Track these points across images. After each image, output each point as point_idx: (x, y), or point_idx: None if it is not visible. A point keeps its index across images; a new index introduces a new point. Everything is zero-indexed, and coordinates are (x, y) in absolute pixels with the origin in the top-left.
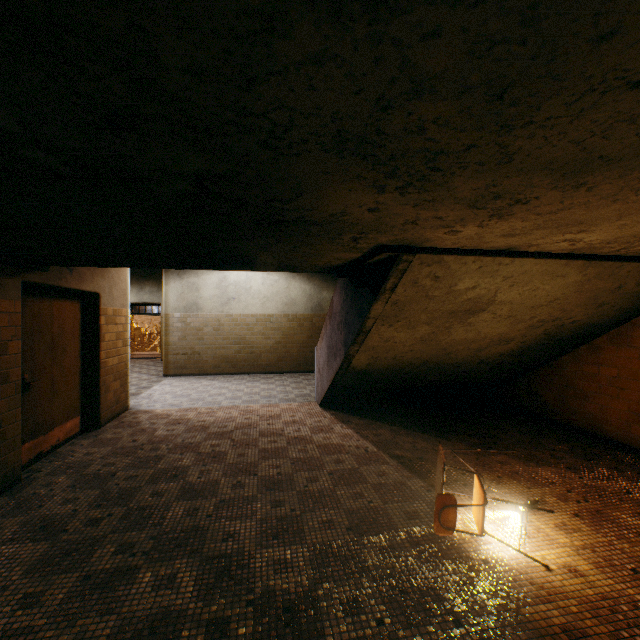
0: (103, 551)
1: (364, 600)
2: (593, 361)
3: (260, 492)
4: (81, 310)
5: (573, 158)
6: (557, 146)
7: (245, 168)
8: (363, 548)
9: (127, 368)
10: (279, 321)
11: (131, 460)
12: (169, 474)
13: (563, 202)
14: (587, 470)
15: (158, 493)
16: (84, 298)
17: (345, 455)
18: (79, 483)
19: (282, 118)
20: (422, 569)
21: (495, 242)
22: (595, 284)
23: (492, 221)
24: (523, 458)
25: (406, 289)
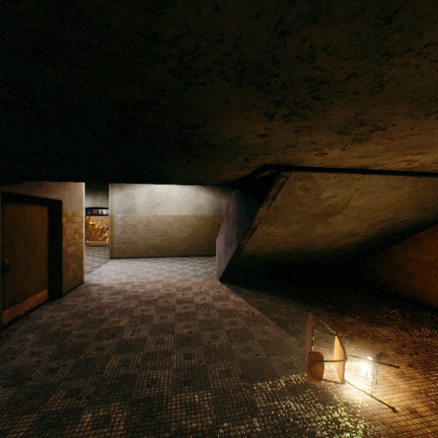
0: (57, 395)
1: (255, 437)
2: (416, 249)
3: (176, 347)
4: (48, 213)
5: (434, 87)
6: (425, 75)
7: (160, 97)
8: (253, 393)
9: (82, 254)
10: (190, 220)
11: (83, 322)
12: (110, 333)
13: (413, 128)
14: (414, 329)
15: (101, 348)
16: (50, 204)
17: (238, 318)
18: (43, 340)
19: (190, 45)
20: (298, 410)
21: (352, 162)
22: (422, 194)
23: (353, 145)
24: (367, 320)
25: (283, 197)
